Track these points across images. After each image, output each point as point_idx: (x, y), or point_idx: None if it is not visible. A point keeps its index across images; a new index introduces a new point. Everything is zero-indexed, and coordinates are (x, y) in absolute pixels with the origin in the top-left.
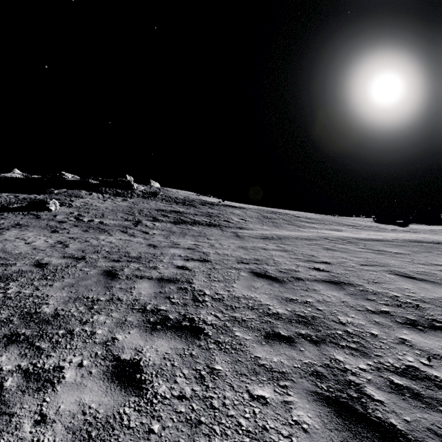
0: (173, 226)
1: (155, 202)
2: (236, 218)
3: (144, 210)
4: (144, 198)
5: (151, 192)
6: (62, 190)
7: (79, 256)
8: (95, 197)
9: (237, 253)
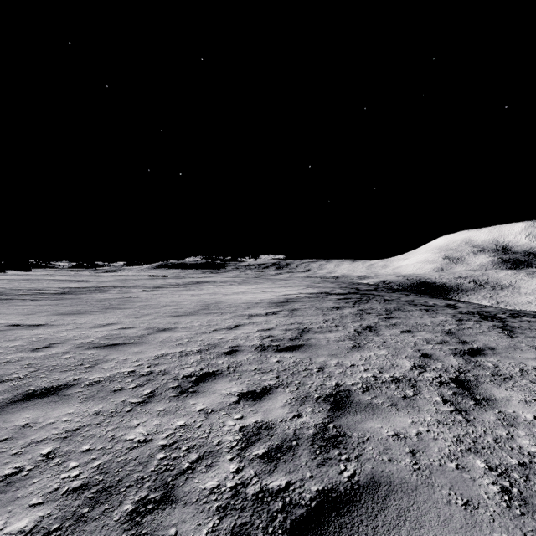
0: None
1: None
2: None
3: None
4: None
5: None
6: None
7: None
8: None
9: None
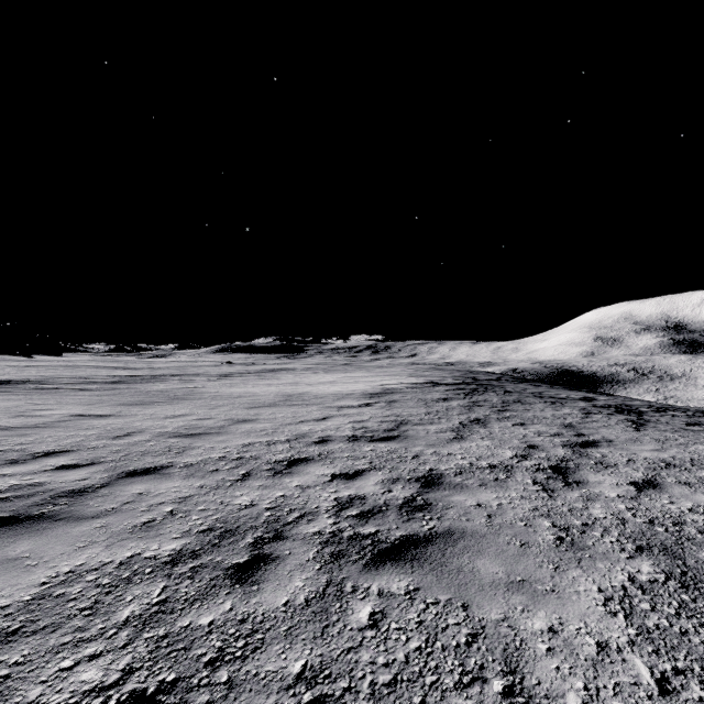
0: None
1: None
2: None
3: None
4: None
5: None
6: None
7: None
8: None
9: None
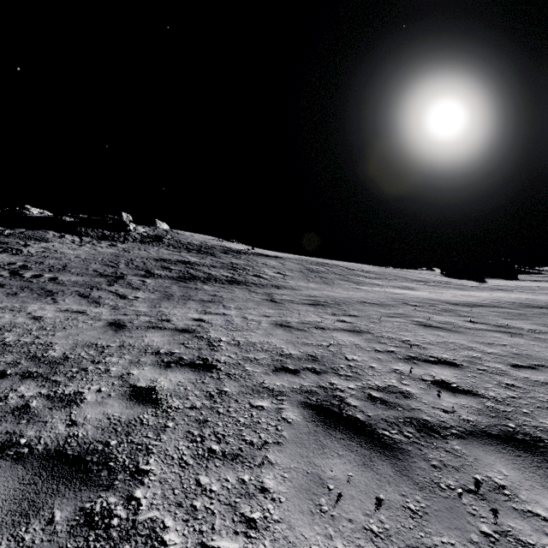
0: (173, 284)
1: (157, 249)
2: (271, 272)
3: (136, 260)
4: (143, 243)
5: (154, 235)
6: (18, 230)
7: None
8: (68, 241)
9: (274, 339)
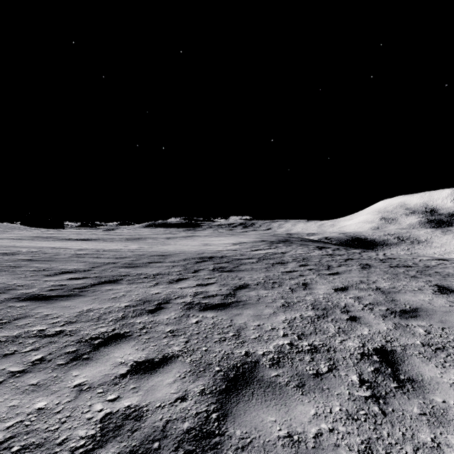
0: None
1: None
2: None
3: None
4: None
5: None
6: None
7: (36, 237)
8: None
9: (66, 236)
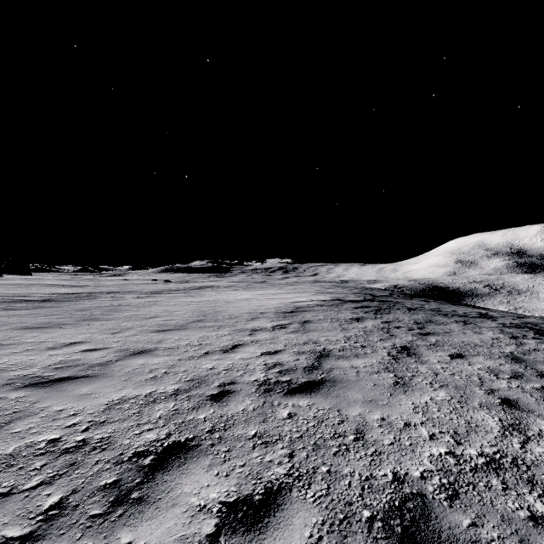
0: None
1: None
2: None
3: None
4: None
5: None
6: None
7: None
8: None
9: None
